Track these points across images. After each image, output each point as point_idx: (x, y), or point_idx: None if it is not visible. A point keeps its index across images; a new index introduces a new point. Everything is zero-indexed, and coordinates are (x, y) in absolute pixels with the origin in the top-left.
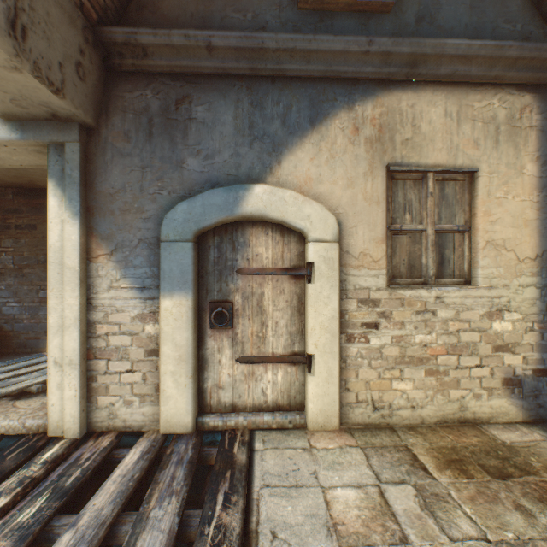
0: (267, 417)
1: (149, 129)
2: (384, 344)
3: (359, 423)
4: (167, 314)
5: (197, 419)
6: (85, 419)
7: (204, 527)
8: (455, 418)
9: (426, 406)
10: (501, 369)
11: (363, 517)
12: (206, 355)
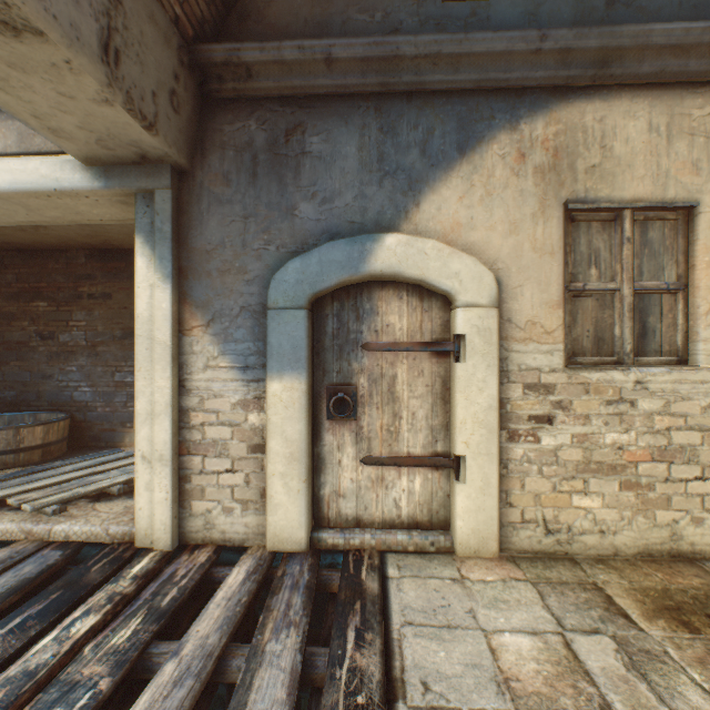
0: (402, 536)
1: (252, 169)
2: (560, 444)
3: (525, 550)
4: (276, 401)
5: (312, 534)
6: (178, 528)
7: (334, 669)
8: (664, 550)
9: (620, 531)
10: None
11: (545, 673)
12: (322, 454)
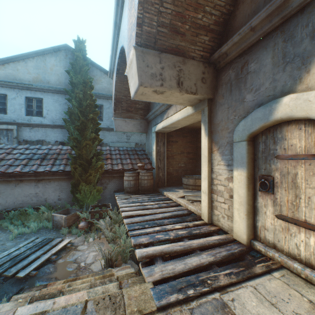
0: (297, 265)
1: (230, 89)
2: None
3: None
4: (235, 179)
5: (250, 240)
6: (210, 217)
7: (211, 272)
8: None
9: None
10: None
11: None
12: (257, 206)
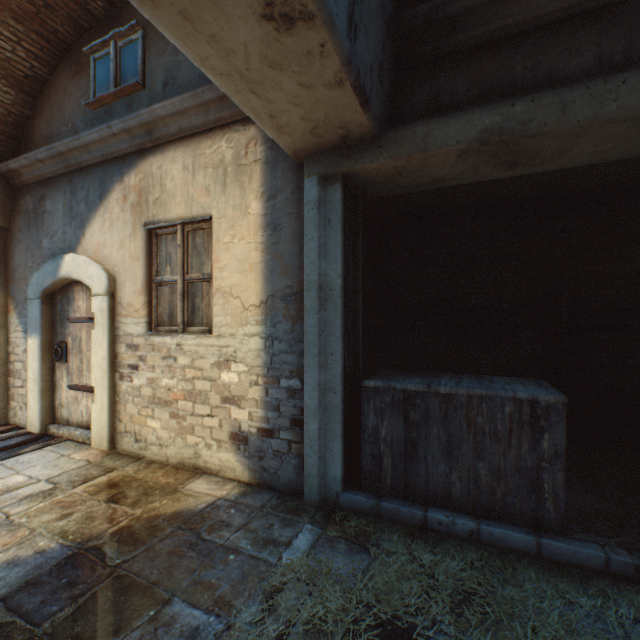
0: (79, 432)
1: (29, 223)
2: (143, 384)
3: (127, 450)
4: (31, 349)
5: (48, 425)
6: (7, 414)
7: None
8: (192, 463)
9: (170, 446)
10: (229, 422)
11: None
12: (57, 381)
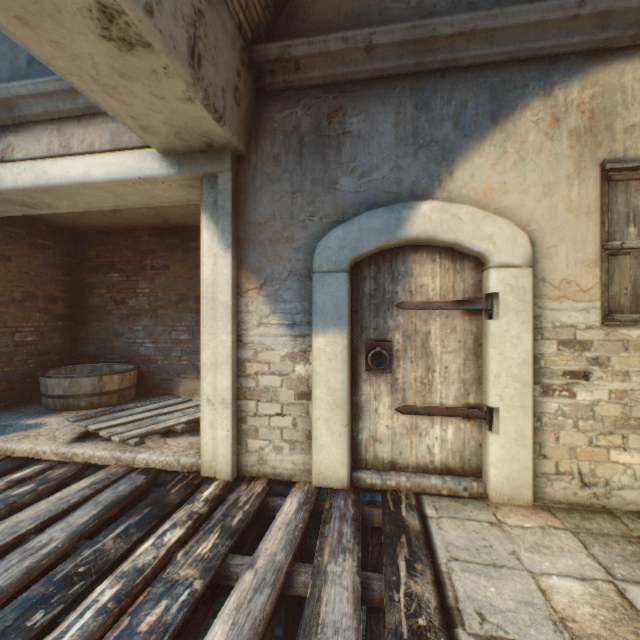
0: (435, 480)
1: (299, 150)
2: (597, 400)
3: (559, 501)
4: (320, 354)
5: (352, 474)
6: (235, 461)
7: (392, 593)
8: None
9: None
10: None
11: (601, 618)
12: (360, 402)
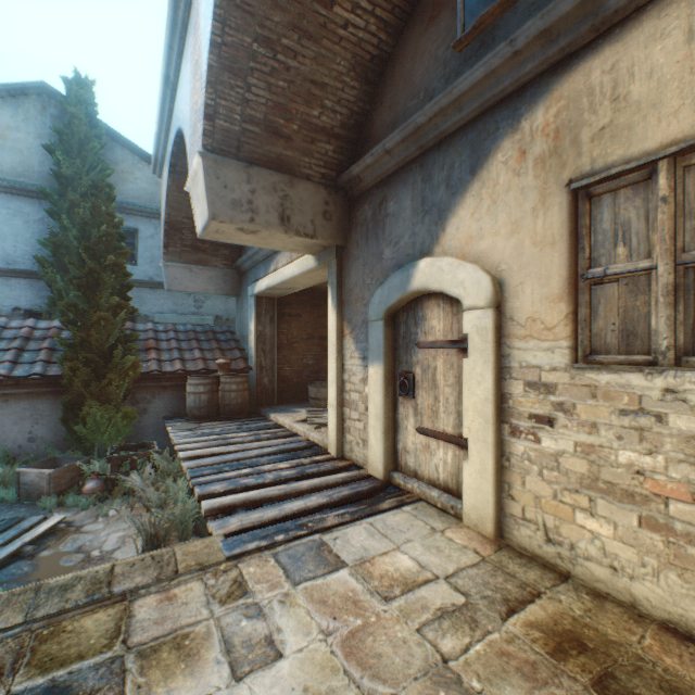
0: (434, 493)
1: (366, 235)
2: (561, 450)
3: (526, 548)
4: (371, 379)
5: (390, 472)
6: (341, 447)
7: (318, 514)
8: None
9: (640, 580)
10: None
11: (388, 573)
12: (398, 420)
